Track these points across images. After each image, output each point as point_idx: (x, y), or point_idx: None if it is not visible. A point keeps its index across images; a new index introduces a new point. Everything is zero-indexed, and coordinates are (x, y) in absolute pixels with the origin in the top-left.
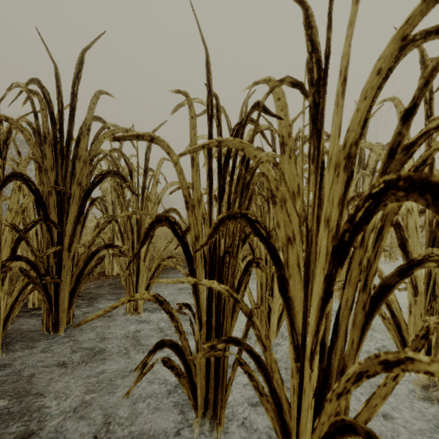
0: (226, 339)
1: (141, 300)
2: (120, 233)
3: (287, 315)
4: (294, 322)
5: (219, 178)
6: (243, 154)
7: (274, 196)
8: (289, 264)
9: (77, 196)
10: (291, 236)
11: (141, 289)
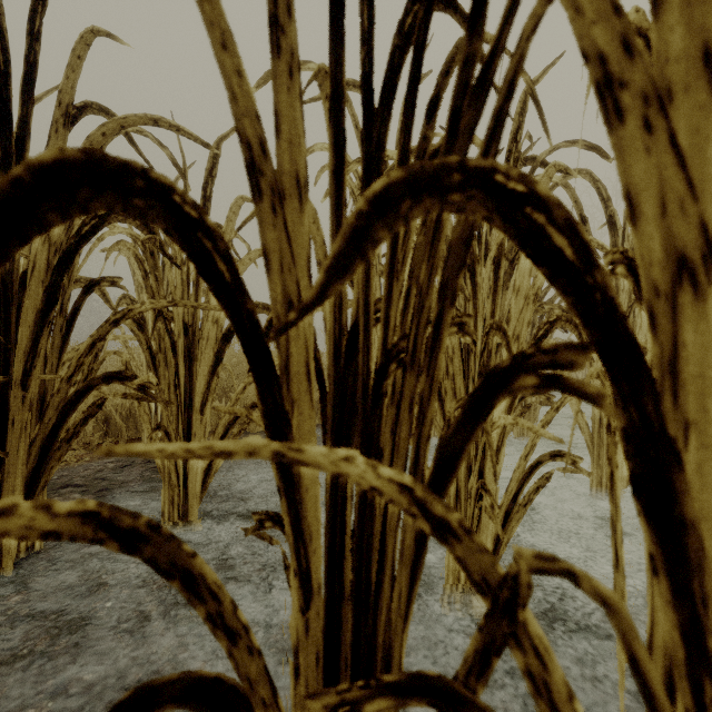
0: (400, 681)
1: (195, 496)
2: (149, 354)
3: (667, 597)
4: (704, 628)
5: (366, 136)
6: (432, 96)
7: (611, 85)
8: (682, 376)
9: (41, 265)
10: (689, 252)
11: (195, 471)
